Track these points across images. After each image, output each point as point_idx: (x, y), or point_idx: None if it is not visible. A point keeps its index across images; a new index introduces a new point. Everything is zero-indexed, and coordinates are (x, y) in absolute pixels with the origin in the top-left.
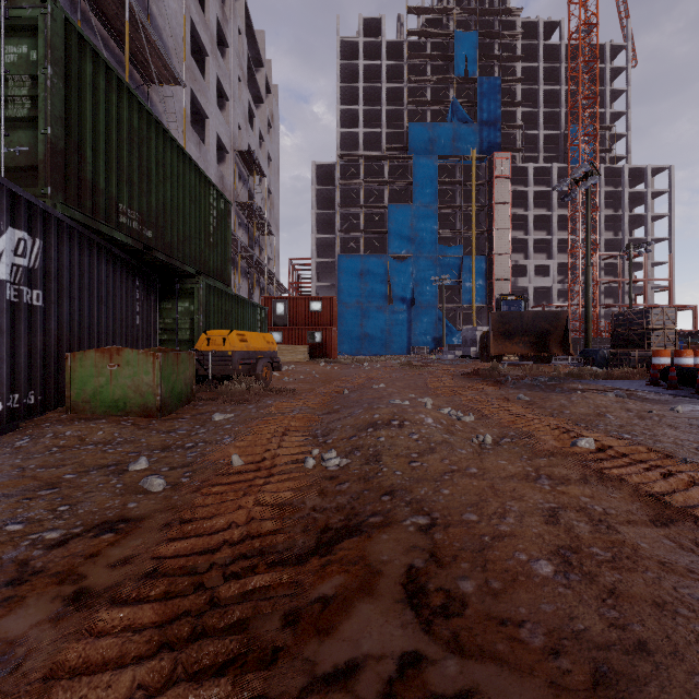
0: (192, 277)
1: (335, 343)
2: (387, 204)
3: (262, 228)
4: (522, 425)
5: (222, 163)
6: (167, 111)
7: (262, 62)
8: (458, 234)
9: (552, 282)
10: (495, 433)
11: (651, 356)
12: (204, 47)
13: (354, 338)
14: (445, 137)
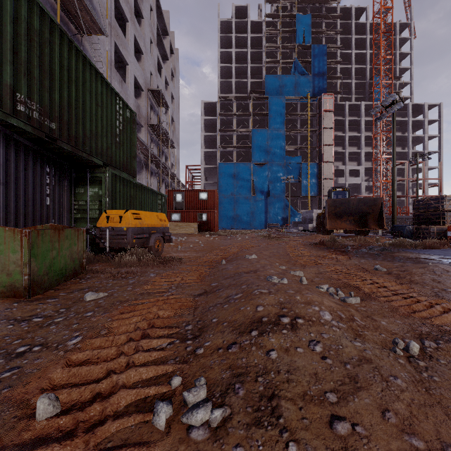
0: (100, 168)
1: (216, 221)
2: (251, 129)
3: (167, 143)
4: (426, 313)
5: (139, 97)
6: (97, 56)
7: (167, 32)
8: (298, 148)
9: (361, 180)
10: (403, 327)
11: (446, 230)
12: (125, 15)
13: (229, 217)
14: (289, 84)
